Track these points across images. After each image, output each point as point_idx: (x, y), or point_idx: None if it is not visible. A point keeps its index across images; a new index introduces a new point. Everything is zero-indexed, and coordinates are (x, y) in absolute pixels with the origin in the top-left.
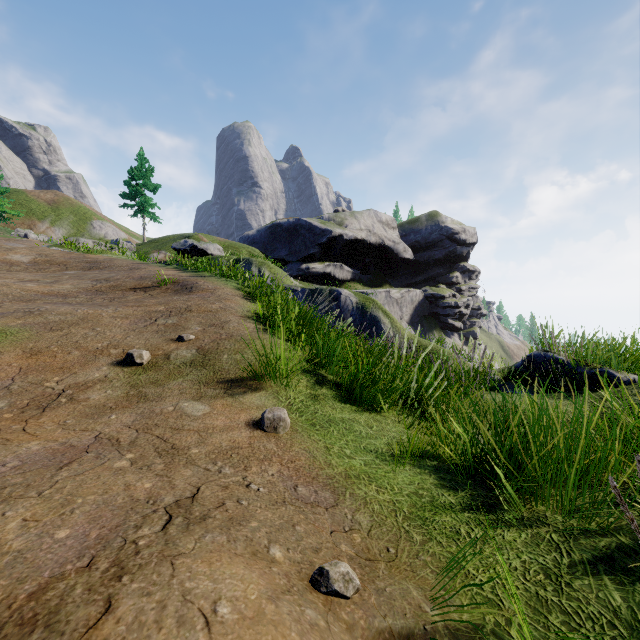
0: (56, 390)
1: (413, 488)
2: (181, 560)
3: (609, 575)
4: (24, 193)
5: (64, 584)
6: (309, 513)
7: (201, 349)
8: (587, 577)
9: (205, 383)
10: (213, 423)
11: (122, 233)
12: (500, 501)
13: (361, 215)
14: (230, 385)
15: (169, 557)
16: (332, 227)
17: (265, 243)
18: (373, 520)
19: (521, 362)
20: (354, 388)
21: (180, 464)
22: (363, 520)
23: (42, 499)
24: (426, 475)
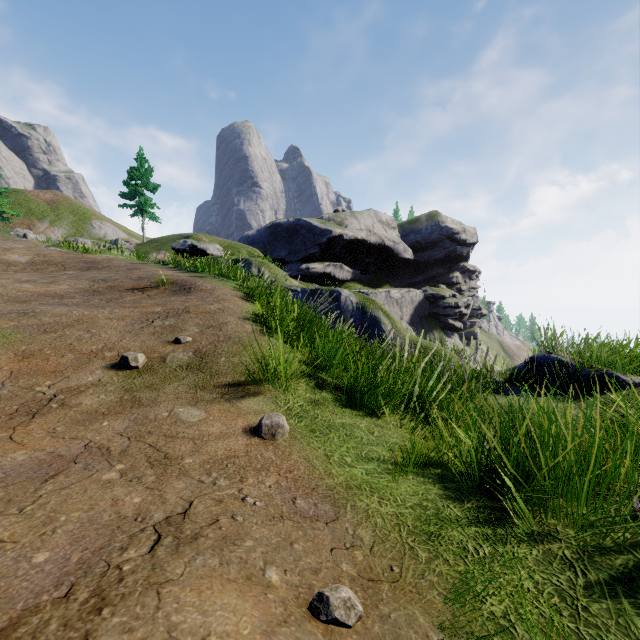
0: (47, 395)
1: (417, 499)
2: (168, 588)
3: (628, 598)
4: (23, 193)
5: (38, 618)
6: (308, 529)
7: (198, 352)
8: (605, 600)
9: (201, 387)
10: (209, 430)
11: (122, 233)
12: (508, 513)
13: (361, 215)
14: (227, 389)
15: (155, 585)
16: (332, 227)
17: (265, 243)
18: (375, 535)
19: (524, 364)
20: (355, 391)
21: (172, 475)
22: (365, 535)
23: (23, 516)
24: (430, 484)
